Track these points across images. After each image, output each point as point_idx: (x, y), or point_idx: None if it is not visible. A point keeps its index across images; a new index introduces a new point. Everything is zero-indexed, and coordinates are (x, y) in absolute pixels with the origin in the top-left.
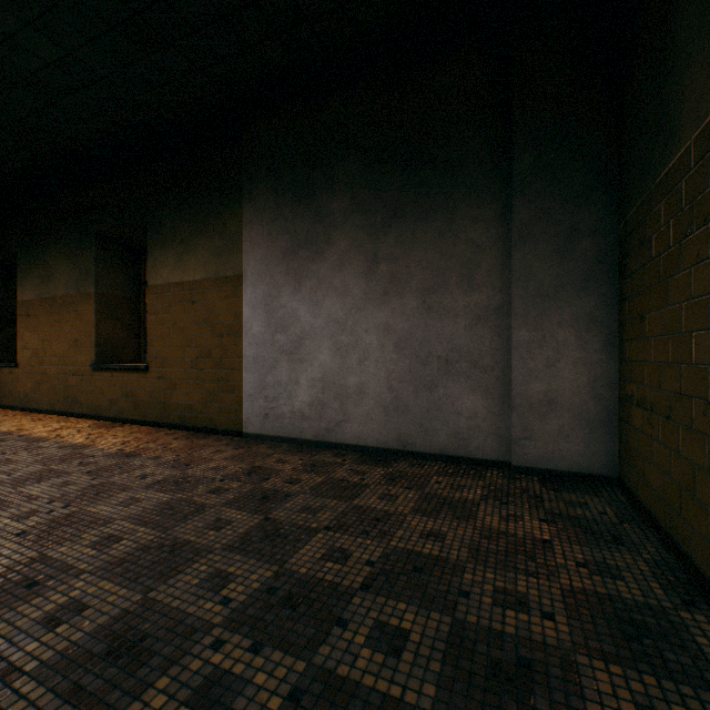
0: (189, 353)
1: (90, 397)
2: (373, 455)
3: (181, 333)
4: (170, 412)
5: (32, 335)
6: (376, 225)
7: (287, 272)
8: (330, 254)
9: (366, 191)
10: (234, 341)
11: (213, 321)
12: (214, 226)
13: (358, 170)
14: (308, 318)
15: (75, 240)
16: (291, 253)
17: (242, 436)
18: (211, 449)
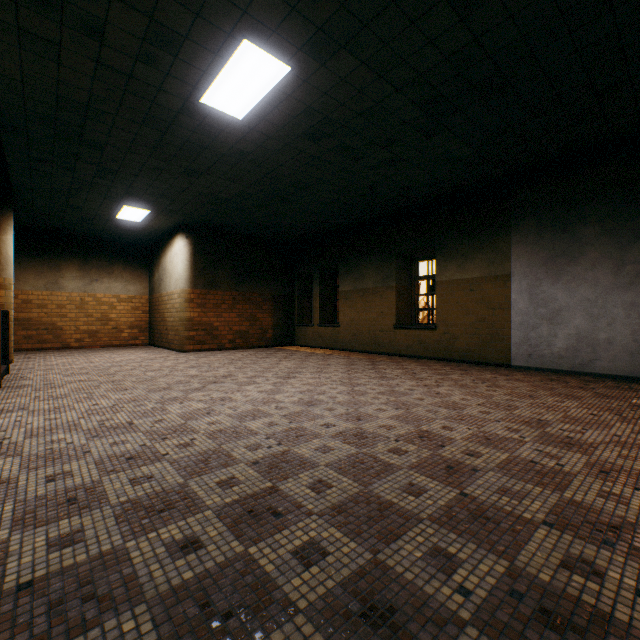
0: (467, 319)
1: (391, 344)
2: (620, 380)
3: (461, 308)
4: (452, 352)
5: (349, 309)
6: (622, 243)
7: (547, 272)
8: (582, 261)
9: (613, 222)
10: (503, 312)
11: (486, 301)
12: (487, 247)
13: (607, 210)
14: (564, 299)
15: (381, 257)
16: (549, 261)
17: (509, 367)
18: (503, 371)
